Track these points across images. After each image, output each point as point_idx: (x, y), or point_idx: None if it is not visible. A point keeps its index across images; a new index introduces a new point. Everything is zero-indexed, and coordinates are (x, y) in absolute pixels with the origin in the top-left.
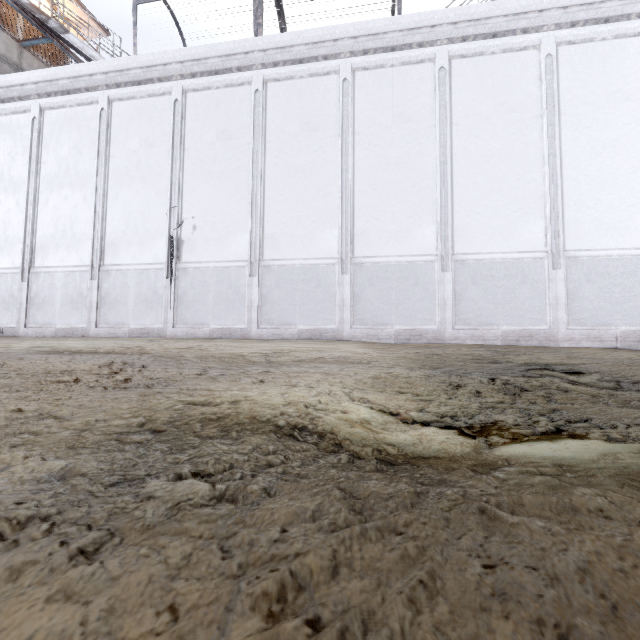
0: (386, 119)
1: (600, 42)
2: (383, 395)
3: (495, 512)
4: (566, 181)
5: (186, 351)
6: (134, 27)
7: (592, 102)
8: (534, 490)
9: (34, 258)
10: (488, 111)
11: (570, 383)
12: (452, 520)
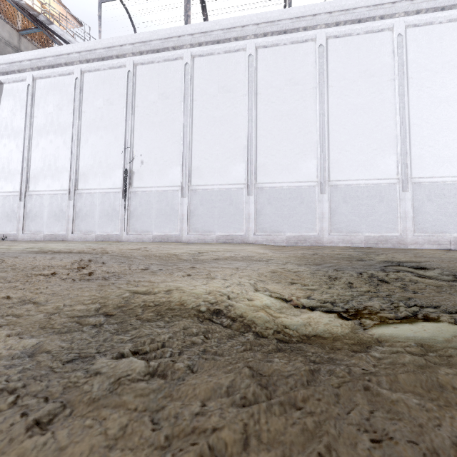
0: (280, 83)
1: (438, 25)
2: (279, 285)
3: (377, 390)
4: (412, 127)
5: (135, 251)
6: (99, 19)
7: (432, 69)
8: (406, 369)
9: (29, 185)
10: (355, 76)
11: (419, 276)
12: (341, 396)
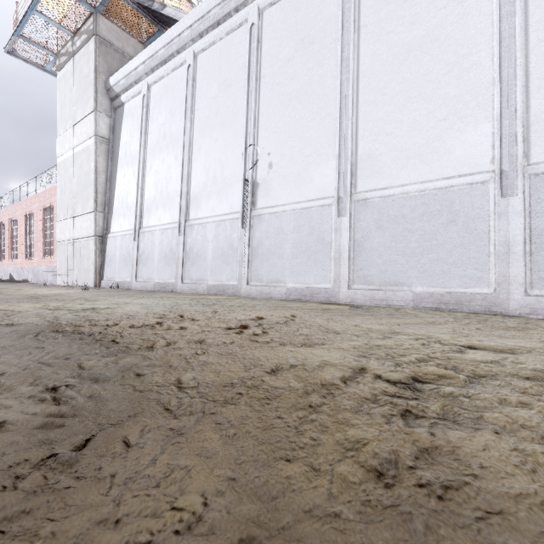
0: None
1: None
2: None
3: None
4: None
5: (220, 344)
6: None
7: None
8: None
9: (142, 219)
10: None
11: None
12: None
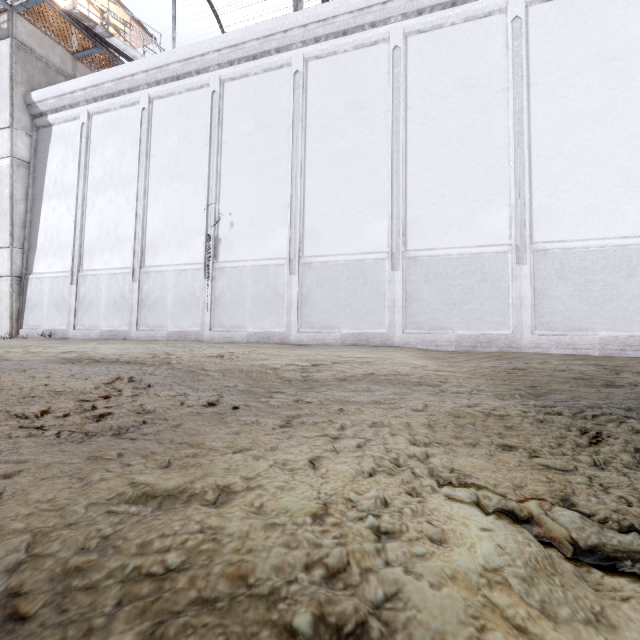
0: (445, 87)
1: None
2: (480, 455)
3: None
4: None
5: (212, 361)
6: (173, 21)
7: None
8: None
9: (82, 261)
10: (578, 63)
11: None
12: None
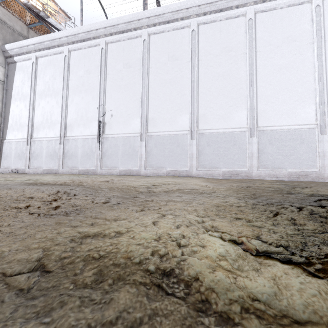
0: (217, 51)
1: None
2: (225, 221)
3: None
4: None
5: (103, 184)
6: (81, 11)
7: None
8: None
9: (33, 133)
10: (279, 42)
11: None
12: None
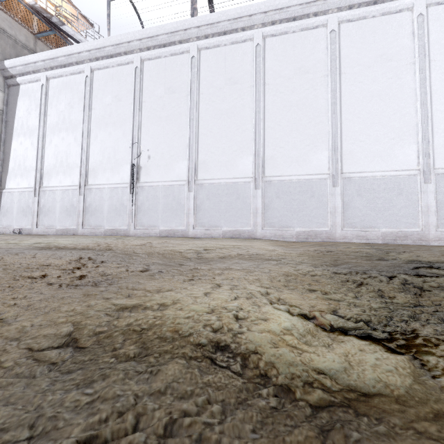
0: (289, 72)
1: None
2: (296, 293)
3: None
4: (435, 113)
5: (139, 248)
6: (108, 17)
7: None
8: None
9: (42, 181)
10: (370, 62)
11: None
12: None
